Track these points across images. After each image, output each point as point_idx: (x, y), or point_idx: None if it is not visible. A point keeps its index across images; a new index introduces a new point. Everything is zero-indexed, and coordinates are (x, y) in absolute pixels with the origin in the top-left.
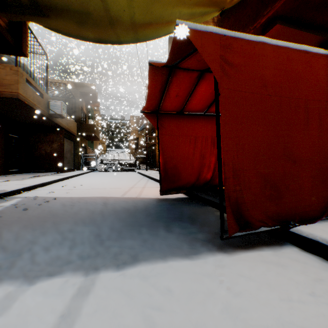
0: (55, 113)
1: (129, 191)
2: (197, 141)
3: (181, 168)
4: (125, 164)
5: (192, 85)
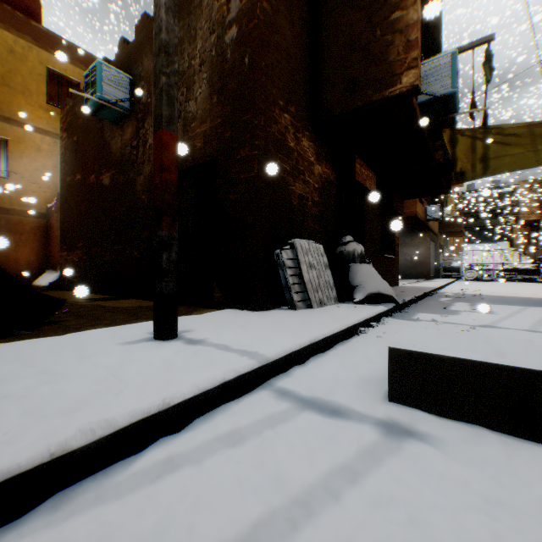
0: (432, 218)
1: None
2: None
3: None
4: (515, 270)
5: None
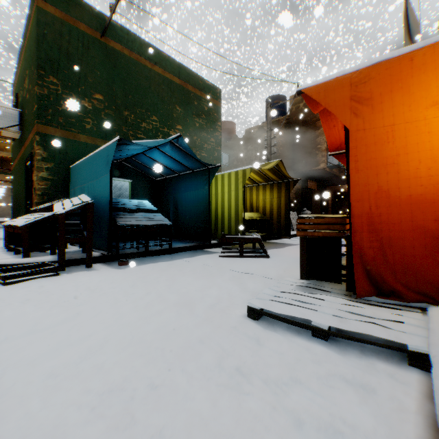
0: None
1: None
2: None
3: None
4: None
5: None
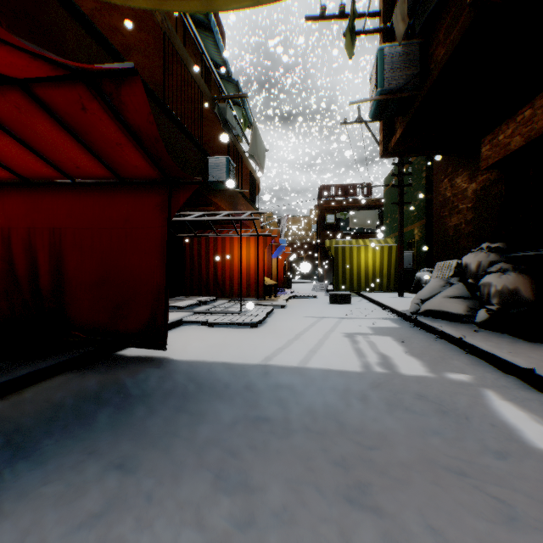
0: None
1: None
2: None
3: None
4: None
5: None
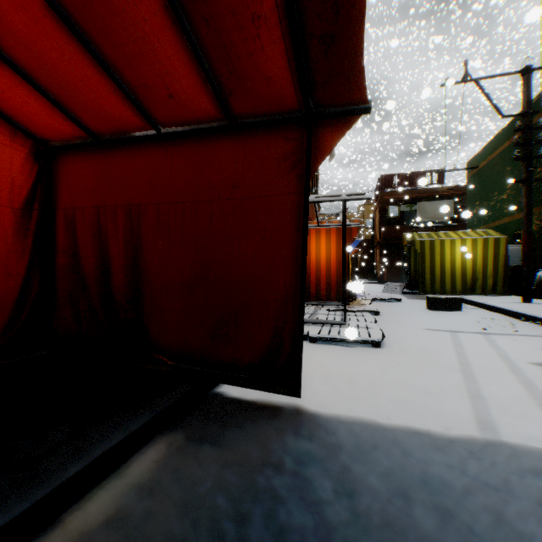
0: None
1: None
2: None
3: None
4: None
5: None
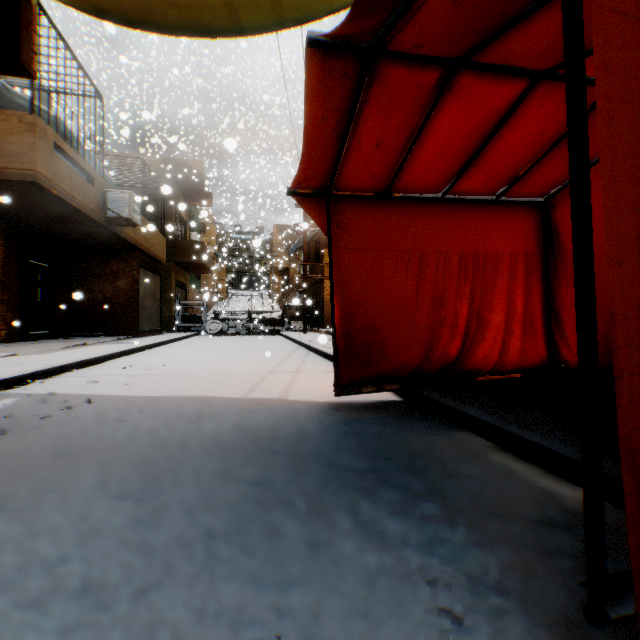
0: (118, 215)
1: (264, 383)
2: (425, 264)
3: (387, 329)
4: (261, 320)
5: (421, 114)
